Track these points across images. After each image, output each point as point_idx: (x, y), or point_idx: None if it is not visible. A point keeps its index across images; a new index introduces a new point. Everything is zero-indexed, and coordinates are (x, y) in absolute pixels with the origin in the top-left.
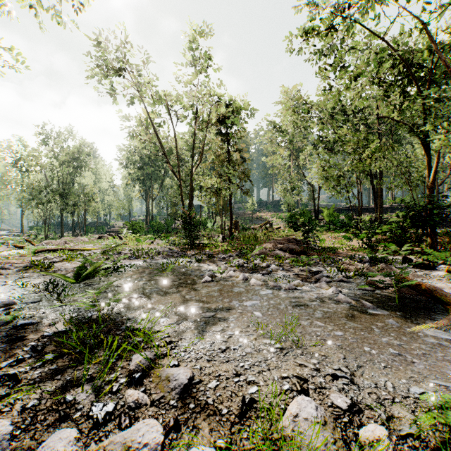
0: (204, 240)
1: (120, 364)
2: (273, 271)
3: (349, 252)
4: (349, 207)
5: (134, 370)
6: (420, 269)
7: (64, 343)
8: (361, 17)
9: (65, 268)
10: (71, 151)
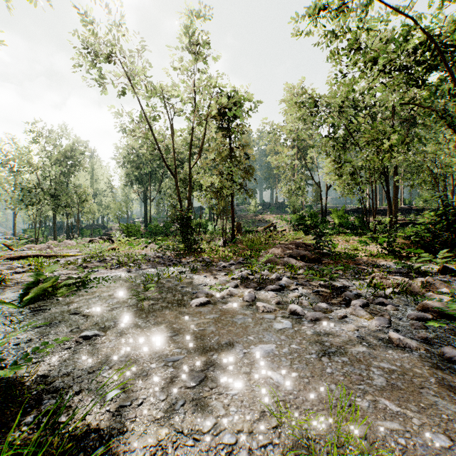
0: (204, 244)
1: None
2: (285, 287)
3: (369, 259)
4: (357, 209)
5: None
6: None
7: None
8: None
9: (25, 281)
10: (64, 149)
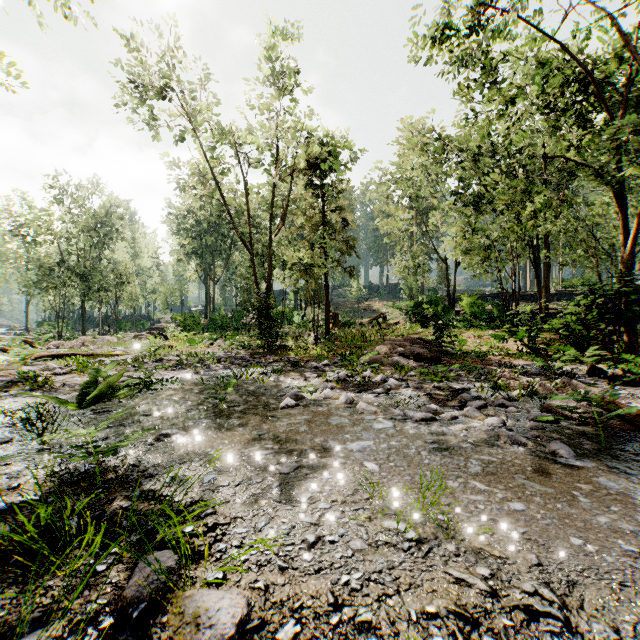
0: (288, 341)
1: (99, 591)
2: (392, 389)
3: (504, 359)
4: (498, 293)
5: (132, 597)
6: (619, 386)
7: (6, 537)
8: (521, 7)
9: (71, 383)
10: (96, 212)
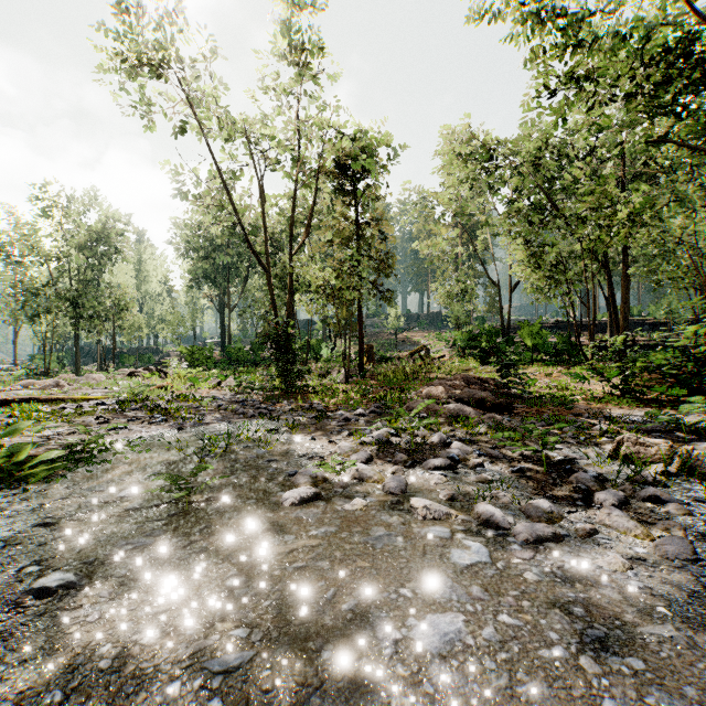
0: (313, 379)
1: None
2: (460, 460)
3: (591, 405)
4: (557, 323)
5: None
6: None
7: None
8: None
9: None
10: (91, 227)
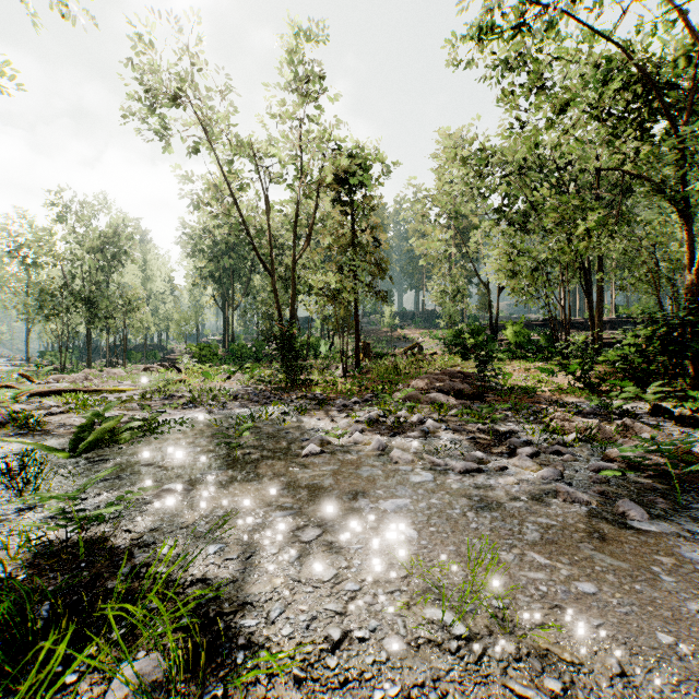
0: (314, 374)
1: None
2: (430, 432)
3: (554, 395)
4: (545, 321)
5: None
6: (687, 428)
7: None
8: (574, 3)
9: (67, 425)
10: (103, 231)
